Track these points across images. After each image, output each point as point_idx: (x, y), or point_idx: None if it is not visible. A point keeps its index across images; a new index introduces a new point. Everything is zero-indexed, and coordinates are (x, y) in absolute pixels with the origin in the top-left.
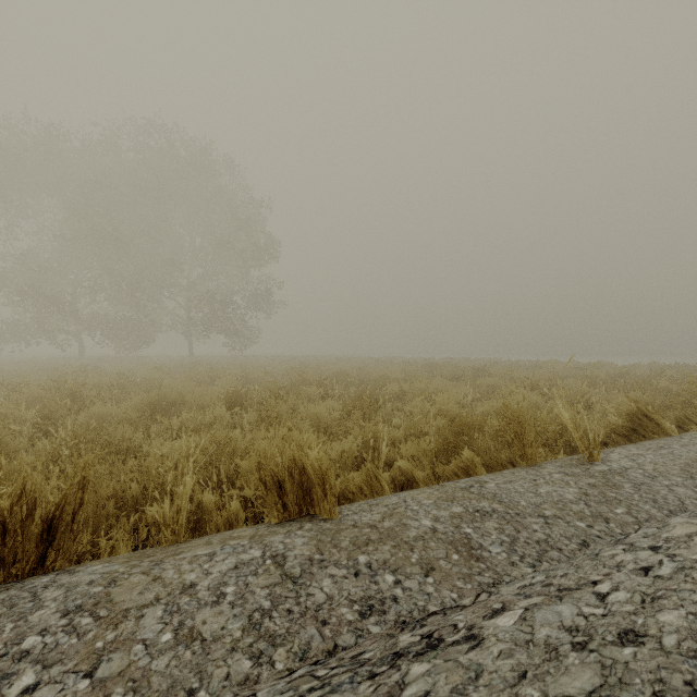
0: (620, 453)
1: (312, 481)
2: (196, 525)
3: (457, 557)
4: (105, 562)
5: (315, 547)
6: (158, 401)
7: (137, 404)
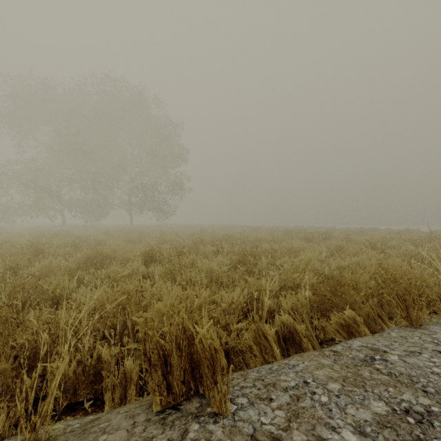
0: None
1: (200, 358)
2: (96, 377)
3: None
4: None
5: None
6: (95, 256)
7: (80, 258)
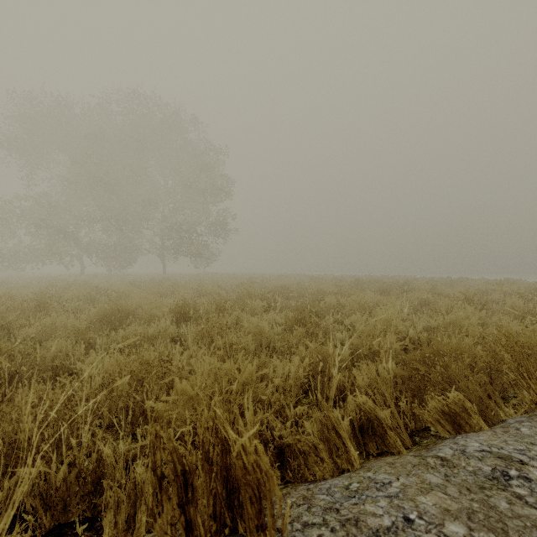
0: None
1: (240, 479)
2: (96, 486)
3: None
4: None
5: None
6: (113, 312)
7: (93, 315)
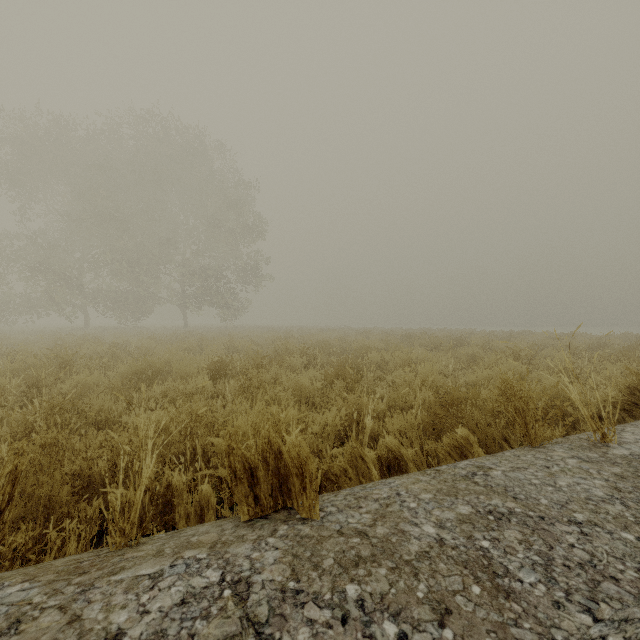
0: (633, 433)
1: (289, 470)
2: (166, 508)
3: (479, 589)
4: (27, 579)
5: (289, 567)
6: (144, 369)
7: (124, 373)
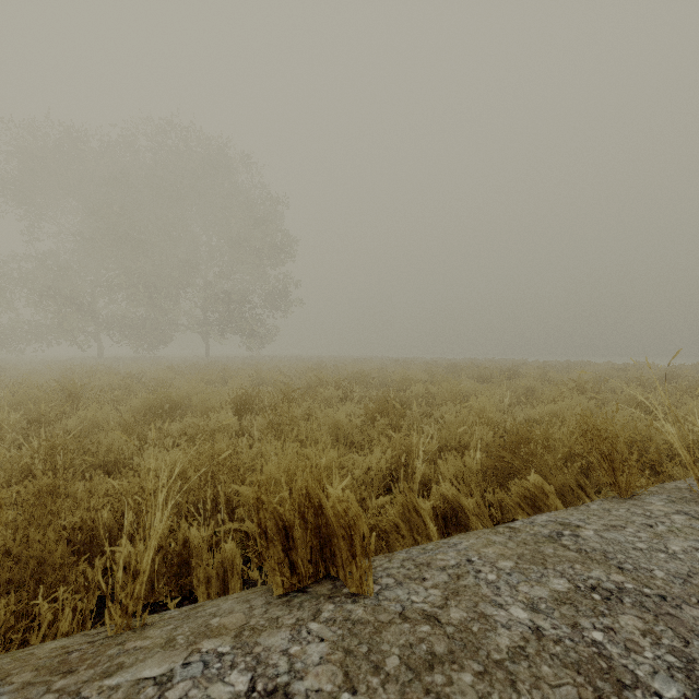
0: None
1: (332, 530)
2: (182, 569)
3: None
4: None
5: (341, 669)
6: (161, 403)
7: (138, 407)
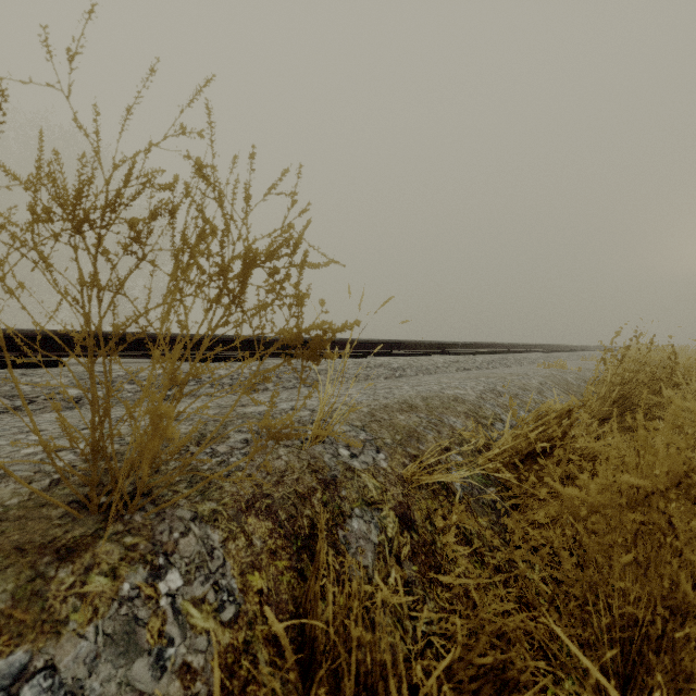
0: None
1: None
2: None
3: None
4: None
5: None
6: None
7: None
